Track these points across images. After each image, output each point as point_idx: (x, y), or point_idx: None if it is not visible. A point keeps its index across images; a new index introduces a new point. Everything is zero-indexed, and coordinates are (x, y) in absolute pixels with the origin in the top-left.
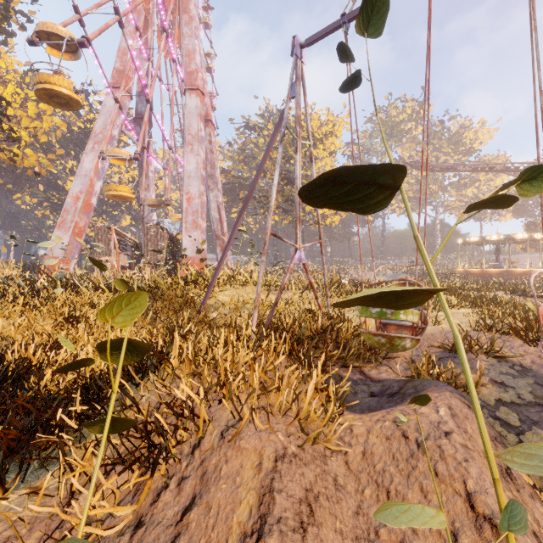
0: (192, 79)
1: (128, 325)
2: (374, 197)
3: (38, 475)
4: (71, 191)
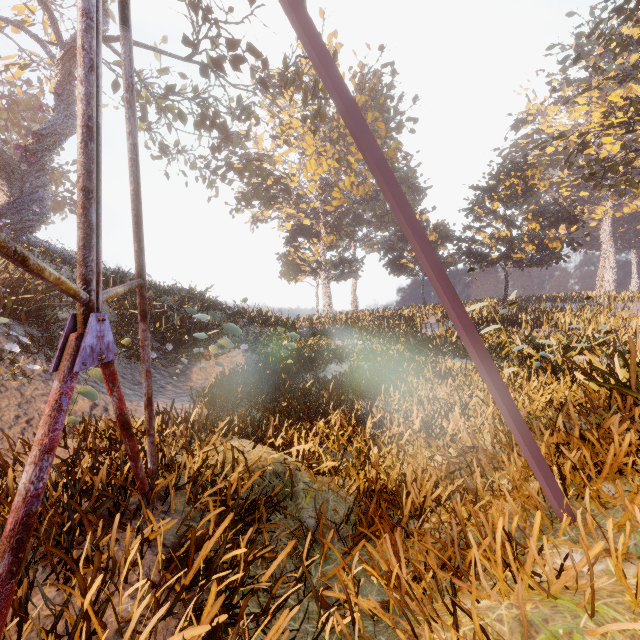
0: None
1: None
2: None
3: None
4: None
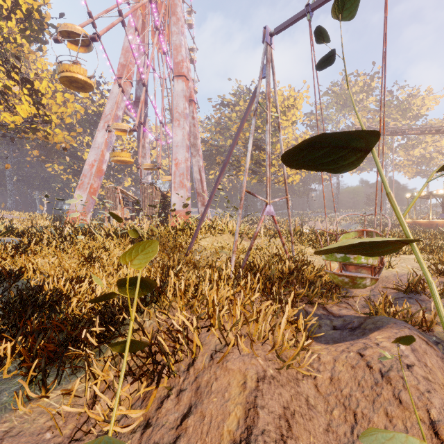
0: (179, 68)
1: (143, 266)
2: (347, 159)
3: (70, 380)
4: (88, 160)
